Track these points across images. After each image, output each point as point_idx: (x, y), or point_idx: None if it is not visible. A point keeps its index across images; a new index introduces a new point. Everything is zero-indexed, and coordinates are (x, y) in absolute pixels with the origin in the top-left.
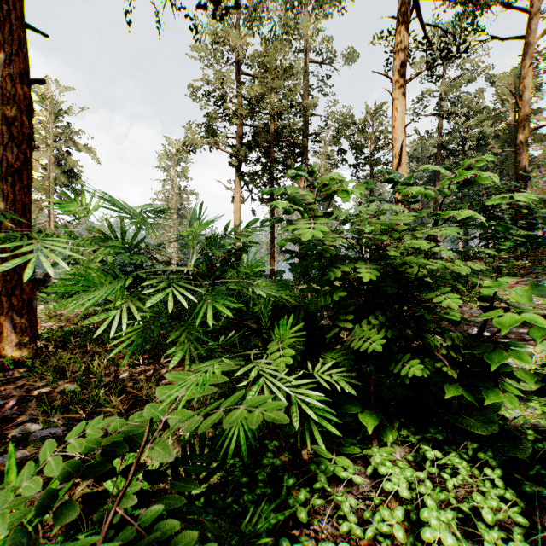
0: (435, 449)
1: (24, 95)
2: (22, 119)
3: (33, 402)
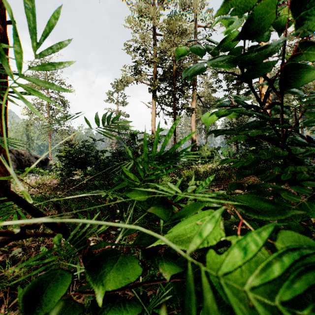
0: None
1: None
2: None
3: None
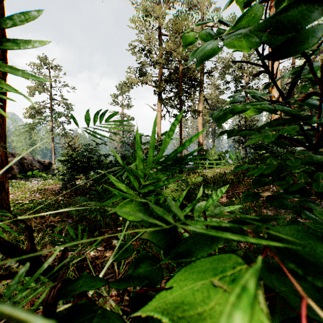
0: None
1: None
2: None
3: None
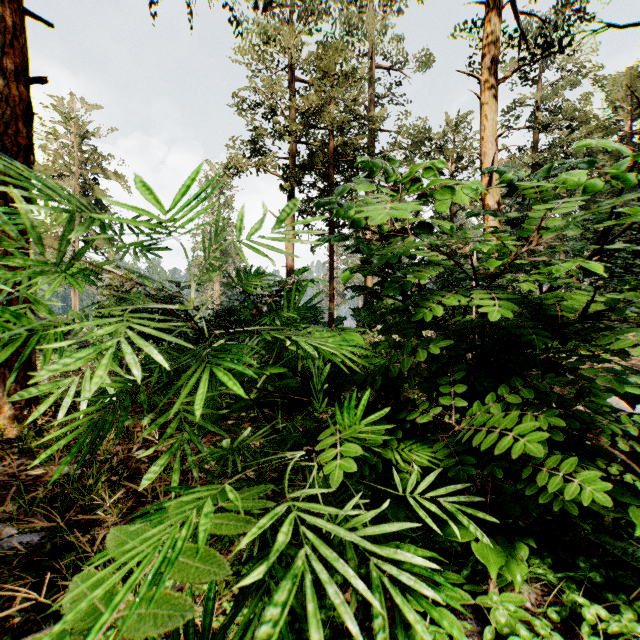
0: (584, 590)
1: (19, 95)
2: (17, 125)
3: (12, 492)
